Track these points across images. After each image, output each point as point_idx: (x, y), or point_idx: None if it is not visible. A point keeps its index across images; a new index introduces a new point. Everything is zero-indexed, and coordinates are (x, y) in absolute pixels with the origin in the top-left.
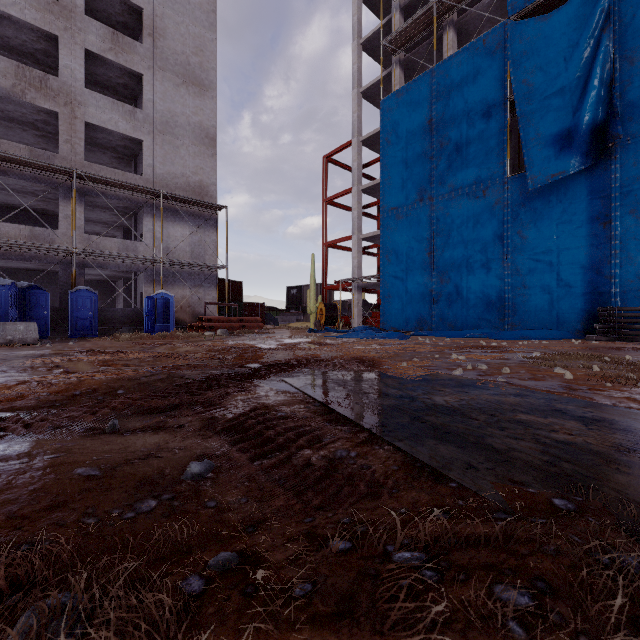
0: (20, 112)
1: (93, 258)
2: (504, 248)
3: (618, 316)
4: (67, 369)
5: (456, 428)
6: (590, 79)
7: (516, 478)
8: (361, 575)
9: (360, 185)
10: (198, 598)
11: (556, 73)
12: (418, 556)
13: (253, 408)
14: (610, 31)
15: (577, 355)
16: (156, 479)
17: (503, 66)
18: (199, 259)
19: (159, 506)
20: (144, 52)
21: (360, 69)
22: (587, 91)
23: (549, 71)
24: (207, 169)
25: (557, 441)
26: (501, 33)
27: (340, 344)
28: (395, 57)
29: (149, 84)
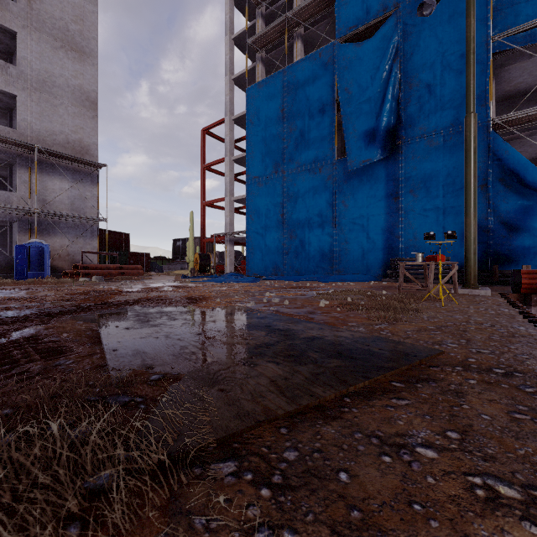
0: None
1: None
2: (333, 213)
3: None
4: None
5: (173, 340)
6: (386, 94)
7: (156, 366)
8: None
9: (232, 156)
10: None
11: (366, 86)
12: None
13: (31, 336)
14: (398, 62)
15: (352, 291)
16: None
17: (333, 75)
18: (79, 211)
19: None
20: (18, 11)
21: (232, 60)
22: (384, 103)
23: (361, 84)
24: (88, 129)
25: (229, 344)
26: (331, 50)
27: (196, 287)
28: (258, 55)
29: (24, 42)
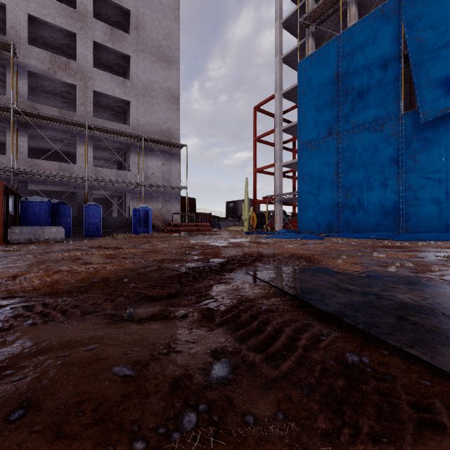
0: (53, 86)
1: (98, 183)
2: (399, 169)
3: None
4: (85, 261)
5: None
6: None
7: None
8: None
9: (281, 126)
10: None
11: (445, 29)
12: None
13: (239, 300)
14: None
15: None
16: (185, 381)
17: (398, 28)
18: (168, 182)
19: (200, 422)
20: (131, 40)
21: (281, 42)
22: None
23: (439, 28)
24: (173, 119)
25: None
26: (396, 2)
27: (273, 243)
28: (308, 30)
29: (134, 62)
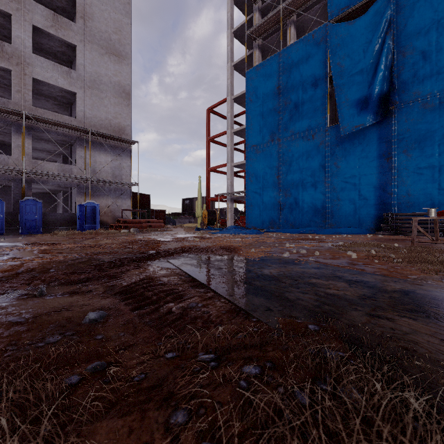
0: None
1: (38, 177)
2: (326, 174)
3: (395, 219)
4: (15, 256)
5: (269, 288)
6: (379, 64)
7: (293, 315)
8: (175, 368)
9: (232, 129)
10: (73, 386)
11: (358, 59)
12: (212, 356)
13: (142, 279)
14: (391, 34)
15: (365, 243)
16: (64, 323)
17: (325, 53)
18: (118, 178)
19: (62, 339)
20: (77, 29)
21: (232, 49)
22: (377, 72)
23: (354, 58)
24: (124, 115)
25: (328, 294)
26: (324, 31)
27: (215, 238)
28: (255, 43)
29: (81, 52)
